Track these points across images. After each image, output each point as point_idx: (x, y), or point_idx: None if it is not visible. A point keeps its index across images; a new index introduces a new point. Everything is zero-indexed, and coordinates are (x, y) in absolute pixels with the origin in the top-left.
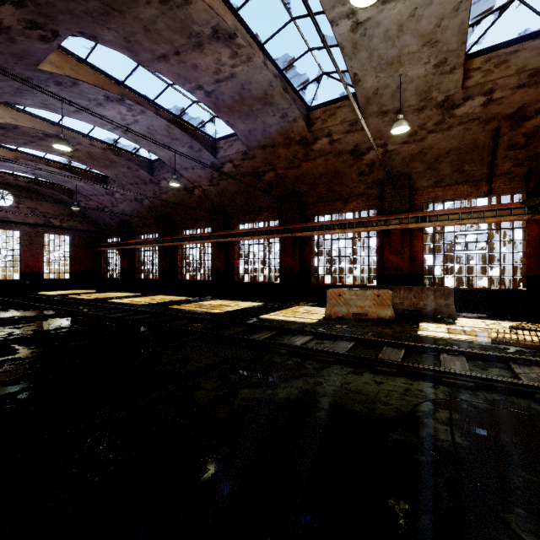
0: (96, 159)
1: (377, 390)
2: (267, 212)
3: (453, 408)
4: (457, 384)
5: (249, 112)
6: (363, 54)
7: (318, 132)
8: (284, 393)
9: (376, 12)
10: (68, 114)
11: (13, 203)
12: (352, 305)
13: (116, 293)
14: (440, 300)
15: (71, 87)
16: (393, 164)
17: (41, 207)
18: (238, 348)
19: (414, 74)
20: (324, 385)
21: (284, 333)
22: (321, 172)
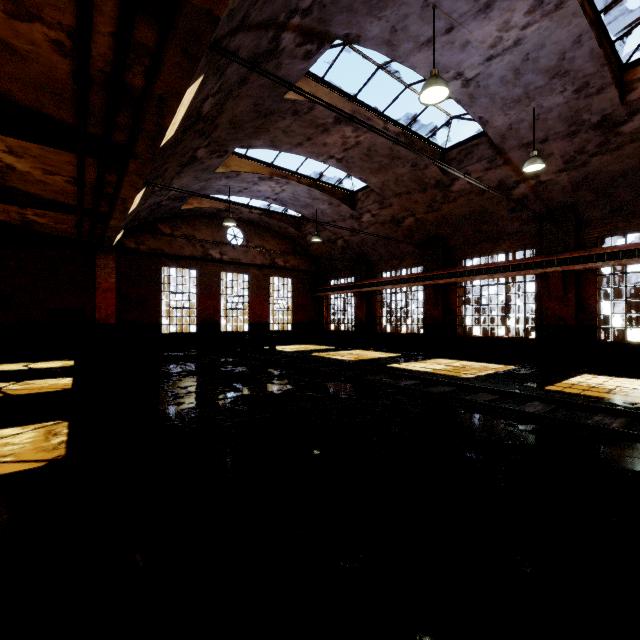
0: (371, 159)
1: None
2: None
3: None
4: None
5: None
6: None
7: None
8: None
9: None
10: (407, 54)
11: (243, 242)
12: None
13: (361, 351)
14: None
15: None
16: None
17: (267, 245)
18: None
19: None
20: None
21: None
22: None
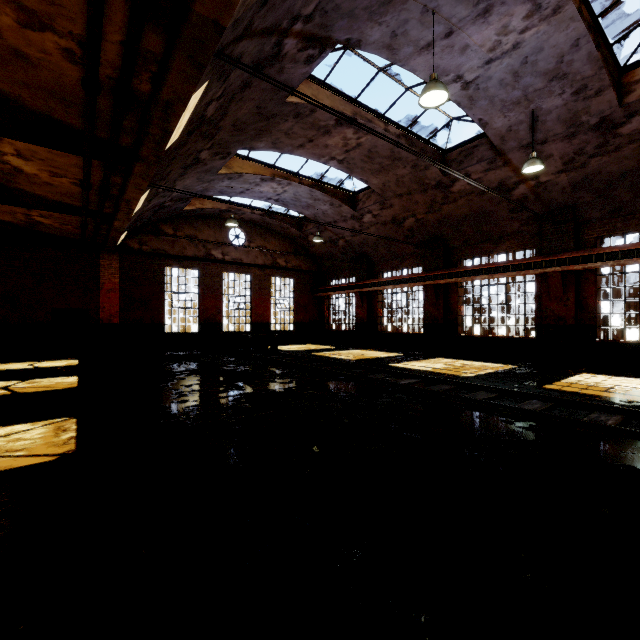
0: (372, 160)
1: None
2: None
3: None
4: None
5: None
6: None
7: None
8: None
9: None
10: (407, 58)
11: (245, 242)
12: None
13: (363, 351)
14: None
15: None
16: None
17: (269, 246)
18: None
19: None
20: None
21: None
22: None
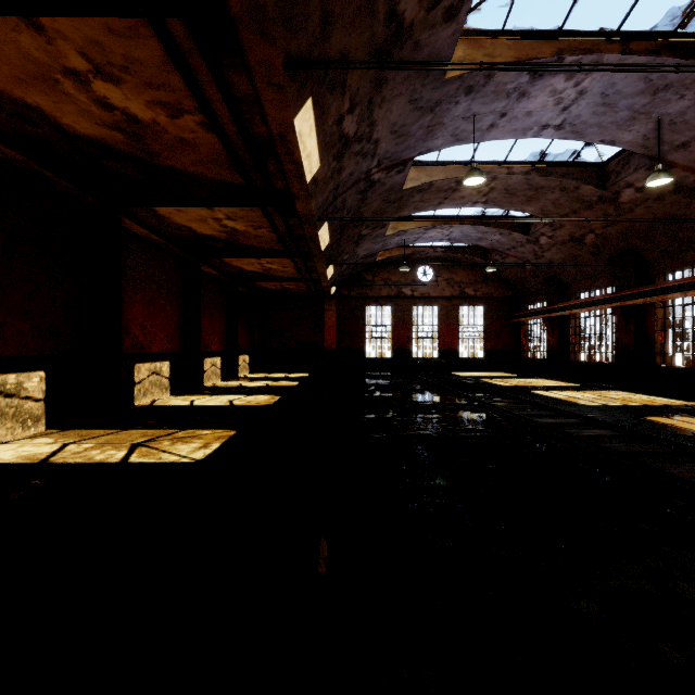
0: (515, 194)
1: None
2: None
3: None
4: None
5: None
6: None
7: None
8: None
9: None
10: (481, 137)
11: (432, 278)
12: None
13: (541, 380)
14: None
15: (484, 87)
16: None
17: (456, 277)
18: None
19: None
20: None
21: None
22: None
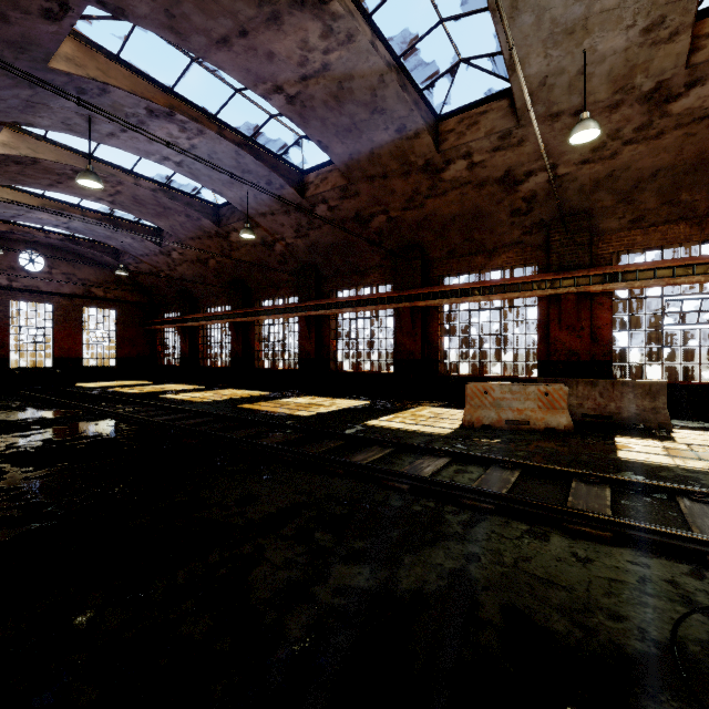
0: (144, 205)
1: (586, 577)
2: (376, 273)
3: None
4: None
5: (350, 126)
6: (526, 18)
7: (451, 151)
8: (412, 579)
9: None
10: (101, 139)
11: (44, 268)
12: (505, 407)
13: (174, 385)
14: (644, 401)
15: (99, 96)
16: (565, 197)
17: (80, 273)
18: (332, 477)
19: (608, 48)
20: (483, 561)
21: (404, 452)
22: (454, 213)
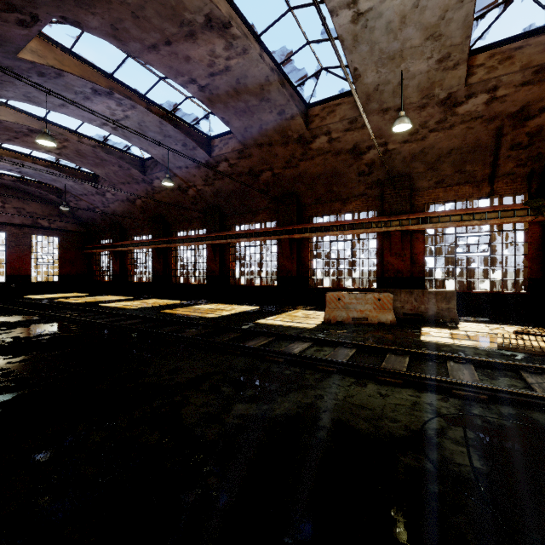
0: (85, 157)
1: (383, 404)
2: (264, 213)
3: (467, 425)
4: (468, 396)
5: (245, 108)
6: (364, 47)
7: (317, 129)
8: (282, 409)
9: (378, 2)
10: (54, 108)
11: None
12: (352, 309)
13: (108, 296)
14: (442, 304)
15: (55, 78)
16: (393, 164)
17: (29, 208)
18: (232, 356)
19: (416, 70)
20: (325, 398)
21: (282, 339)
22: (319, 172)
